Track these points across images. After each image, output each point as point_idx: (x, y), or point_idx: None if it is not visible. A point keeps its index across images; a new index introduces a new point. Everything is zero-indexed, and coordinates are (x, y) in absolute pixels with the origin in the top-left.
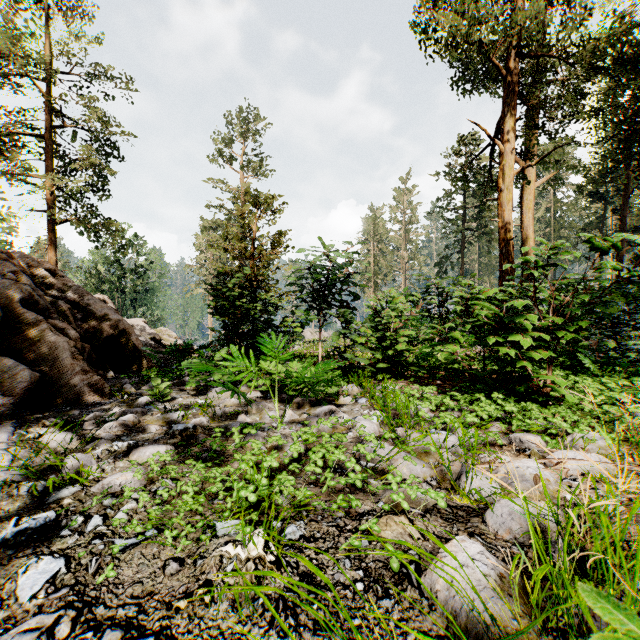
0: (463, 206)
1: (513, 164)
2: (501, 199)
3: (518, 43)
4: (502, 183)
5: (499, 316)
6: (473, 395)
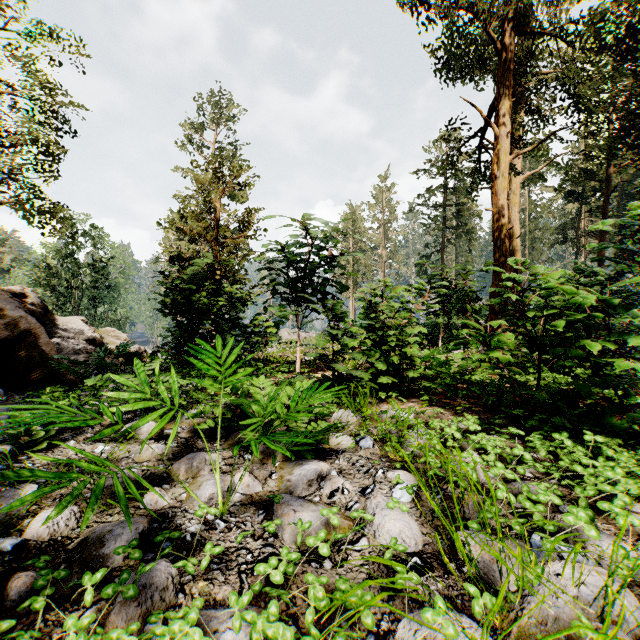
0: (443, 204)
1: (508, 149)
2: (496, 187)
3: (516, 14)
4: (497, 169)
5: (614, 305)
6: (544, 433)
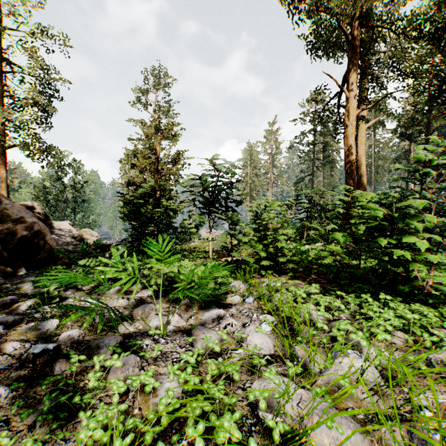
0: (313, 142)
1: (355, 106)
2: (346, 132)
3: (360, 15)
4: (347, 120)
5: (393, 217)
6: (357, 294)
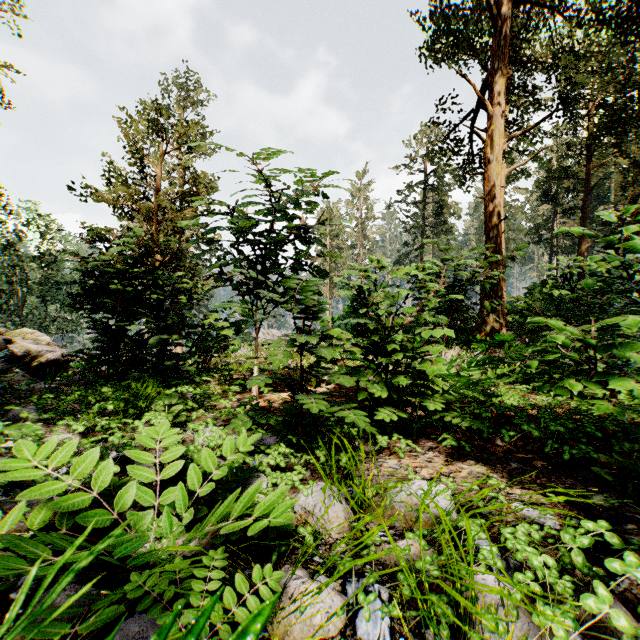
0: (422, 201)
1: (501, 131)
2: (488, 172)
3: None
4: (489, 153)
5: None
6: None
